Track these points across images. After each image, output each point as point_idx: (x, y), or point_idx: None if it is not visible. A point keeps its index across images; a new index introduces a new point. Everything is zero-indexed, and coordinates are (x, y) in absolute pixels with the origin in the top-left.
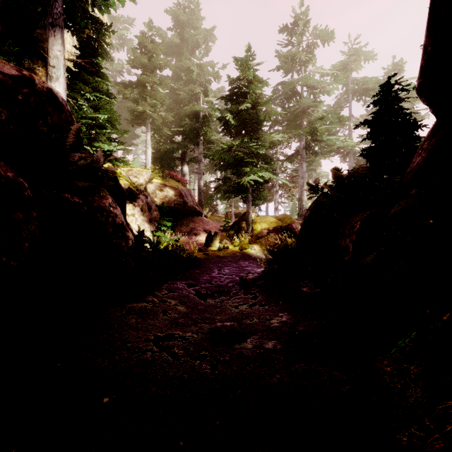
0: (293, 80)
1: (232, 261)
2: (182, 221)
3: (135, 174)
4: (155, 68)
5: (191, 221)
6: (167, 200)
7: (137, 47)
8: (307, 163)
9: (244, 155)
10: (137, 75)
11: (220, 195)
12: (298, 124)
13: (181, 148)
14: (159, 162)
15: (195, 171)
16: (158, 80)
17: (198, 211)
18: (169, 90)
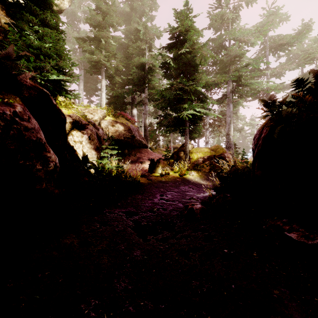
0: (223, 34)
1: (173, 186)
2: (130, 152)
3: (91, 112)
4: (108, 26)
5: (138, 152)
6: (117, 134)
7: (94, 9)
8: (232, 105)
9: (182, 93)
10: (93, 32)
11: (162, 129)
12: (226, 72)
13: (130, 93)
14: (114, 106)
15: (143, 116)
16: (111, 36)
17: (143, 144)
18: (121, 50)
